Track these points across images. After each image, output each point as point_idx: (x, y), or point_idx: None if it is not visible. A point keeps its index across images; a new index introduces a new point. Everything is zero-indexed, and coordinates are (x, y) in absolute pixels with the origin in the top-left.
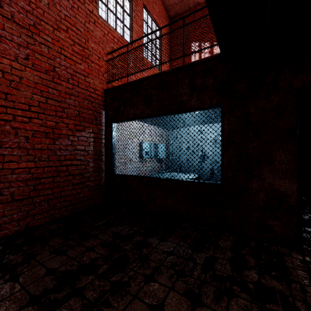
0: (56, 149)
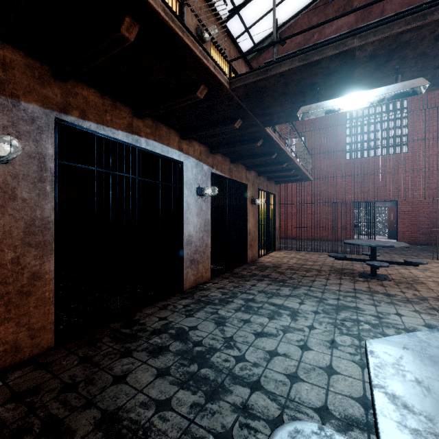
0: None
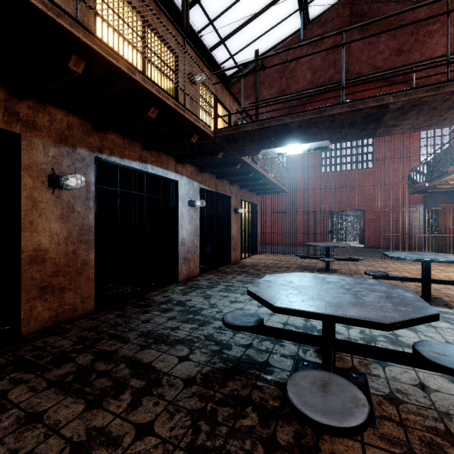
0: (398, 224)
